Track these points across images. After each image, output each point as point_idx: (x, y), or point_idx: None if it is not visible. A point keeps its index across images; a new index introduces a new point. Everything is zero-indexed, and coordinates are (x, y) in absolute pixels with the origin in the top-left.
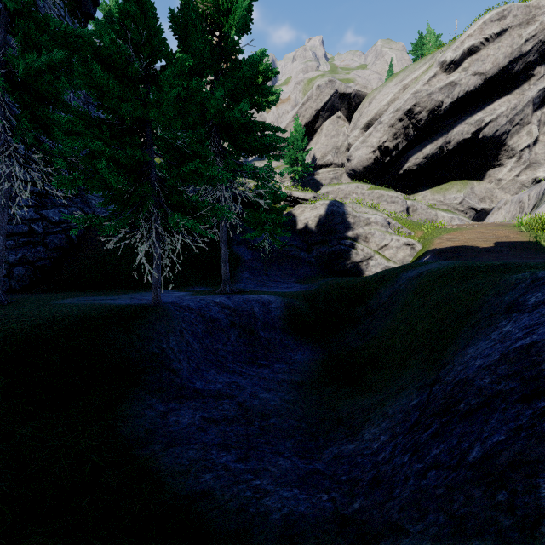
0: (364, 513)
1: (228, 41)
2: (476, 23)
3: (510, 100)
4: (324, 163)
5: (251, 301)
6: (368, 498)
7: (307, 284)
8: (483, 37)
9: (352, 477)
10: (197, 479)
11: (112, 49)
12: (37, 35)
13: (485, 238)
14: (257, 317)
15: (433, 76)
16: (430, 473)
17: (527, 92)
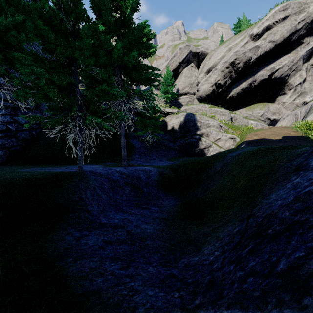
0: (202, 308)
1: (125, 16)
2: (270, 12)
3: (290, 56)
4: (183, 92)
5: (139, 170)
6: (205, 296)
7: (173, 161)
8: (274, 20)
9: (195, 280)
10: (92, 281)
11: (51, 13)
12: (7, 6)
13: (276, 134)
14: (142, 179)
15: (246, 42)
16: (249, 279)
17: (299, 52)
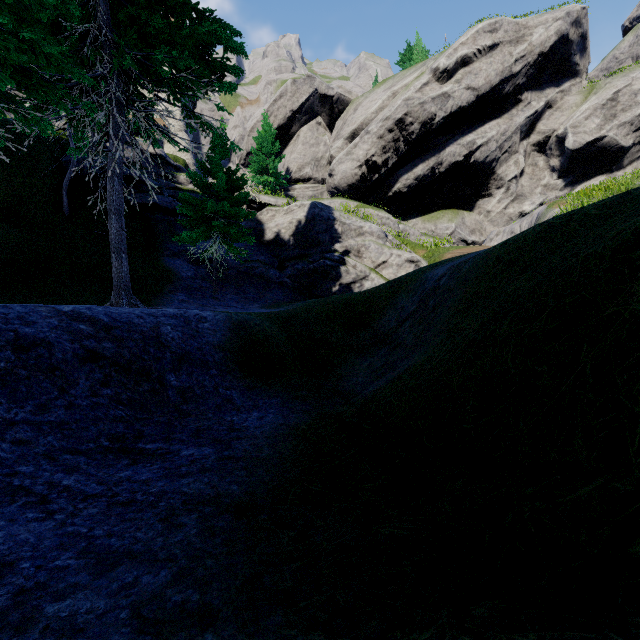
0: None
1: None
2: (469, 31)
3: (500, 124)
4: (301, 176)
5: (160, 315)
6: None
7: (278, 308)
8: (476, 48)
9: None
10: None
11: None
12: None
13: None
14: (166, 343)
15: (426, 83)
16: None
17: (516, 118)
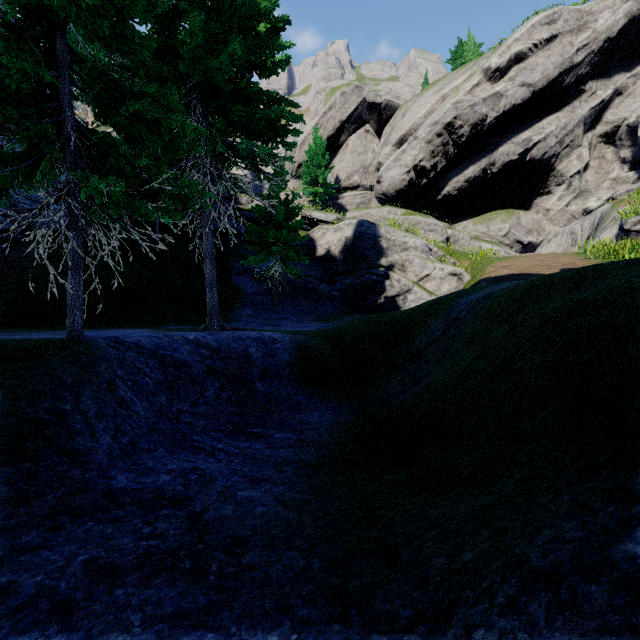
0: None
1: None
2: (524, 26)
3: (560, 117)
4: (349, 184)
5: (246, 338)
6: None
7: (329, 322)
8: (531, 43)
9: None
10: None
11: None
12: None
13: (548, 265)
14: (253, 361)
15: (477, 84)
16: None
17: (578, 110)
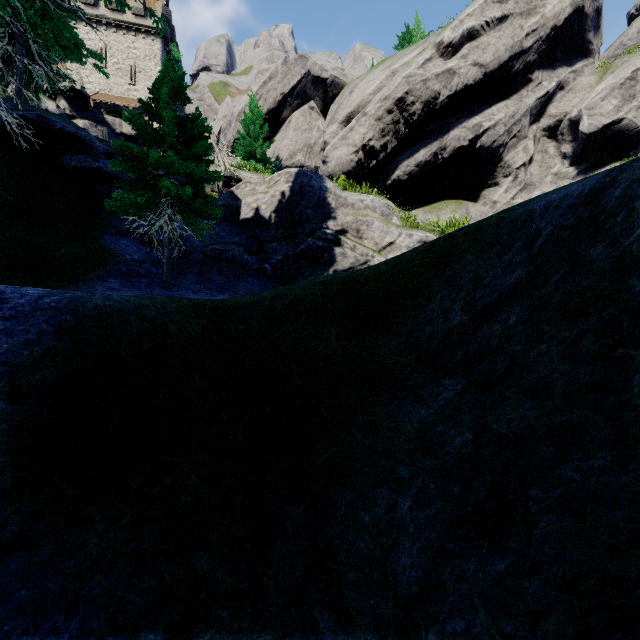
0: None
1: None
2: (476, 1)
3: (509, 105)
4: (292, 164)
5: None
6: None
7: None
8: (484, 20)
9: None
10: None
11: None
12: None
13: None
14: None
15: (429, 59)
16: None
17: (525, 99)
